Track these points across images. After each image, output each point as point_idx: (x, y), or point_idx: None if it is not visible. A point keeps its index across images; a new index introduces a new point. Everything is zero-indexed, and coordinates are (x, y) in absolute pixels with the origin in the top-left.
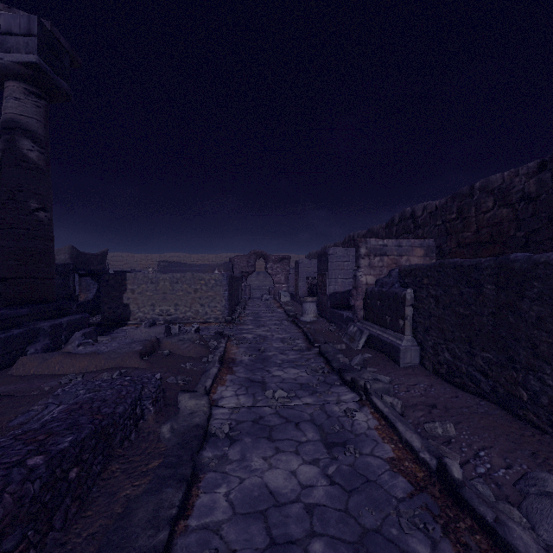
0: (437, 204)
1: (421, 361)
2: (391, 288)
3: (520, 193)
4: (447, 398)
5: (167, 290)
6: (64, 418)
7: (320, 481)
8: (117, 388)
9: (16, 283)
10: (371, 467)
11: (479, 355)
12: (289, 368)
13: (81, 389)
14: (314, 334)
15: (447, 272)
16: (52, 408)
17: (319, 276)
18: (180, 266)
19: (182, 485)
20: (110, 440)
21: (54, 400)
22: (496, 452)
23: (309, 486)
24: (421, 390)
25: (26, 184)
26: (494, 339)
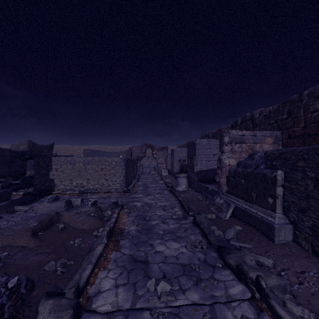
0: (271, 109)
1: (295, 239)
2: (257, 169)
3: None
4: None
5: (81, 169)
6: None
7: None
8: None
9: None
10: None
11: None
12: (170, 241)
13: None
14: (188, 203)
15: None
16: None
17: (188, 159)
18: (97, 153)
19: None
20: None
21: None
22: None
23: None
24: (316, 283)
25: None
26: None
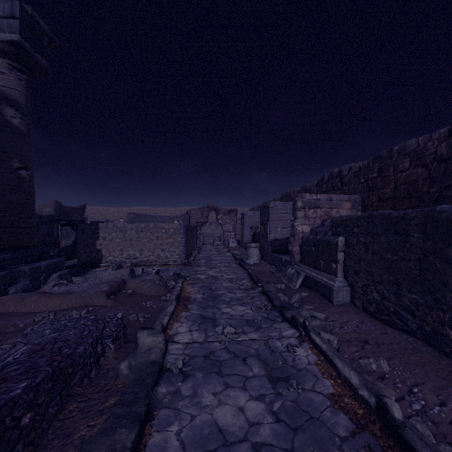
0: (361, 165)
1: (351, 300)
2: (325, 236)
3: (433, 155)
4: (377, 335)
5: (133, 238)
6: (24, 361)
7: (267, 418)
8: (80, 328)
9: (1, 232)
10: (313, 403)
11: (406, 296)
12: (237, 305)
13: (48, 328)
14: (258, 275)
15: (375, 222)
16: (19, 347)
17: (261, 225)
18: (145, 217)
19: (135, 425)
20: (68, 380)
21: (22, 339)
22: (428, 388)
23: (256, 424)
24: (353, 327)
25: (9, 146)
26: (421, 282)
